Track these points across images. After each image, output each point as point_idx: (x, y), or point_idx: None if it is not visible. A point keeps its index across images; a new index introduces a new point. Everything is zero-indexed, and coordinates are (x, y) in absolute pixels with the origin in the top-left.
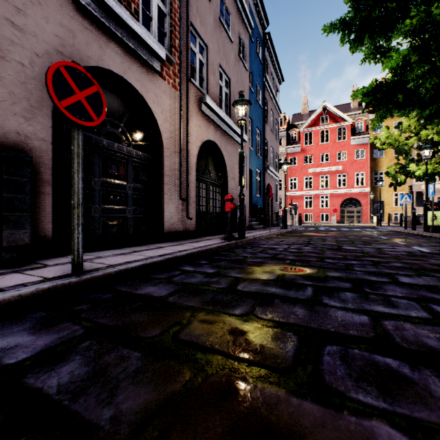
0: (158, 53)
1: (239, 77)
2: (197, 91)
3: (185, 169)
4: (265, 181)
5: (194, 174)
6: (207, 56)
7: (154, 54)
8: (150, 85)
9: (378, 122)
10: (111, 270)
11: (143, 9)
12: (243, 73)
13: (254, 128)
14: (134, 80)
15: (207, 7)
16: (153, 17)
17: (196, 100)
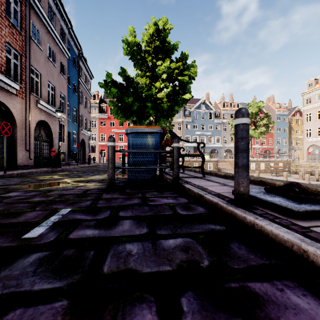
0: (16, 88)
1: (61, 83)
2: (35, 97)
3: (28, 136)
4: (79, 138)
5: (33, 137)
6: (40, 78)
7: (13, 88)
8: (11, 100)
9: (121, 122)
10: (14, 173)
11: (7, 66)
12: (63, 81)
13: (71, 108)
14: (3, 100)
15: (41, 54)
16: (12, 68)
17: (34, 101)
